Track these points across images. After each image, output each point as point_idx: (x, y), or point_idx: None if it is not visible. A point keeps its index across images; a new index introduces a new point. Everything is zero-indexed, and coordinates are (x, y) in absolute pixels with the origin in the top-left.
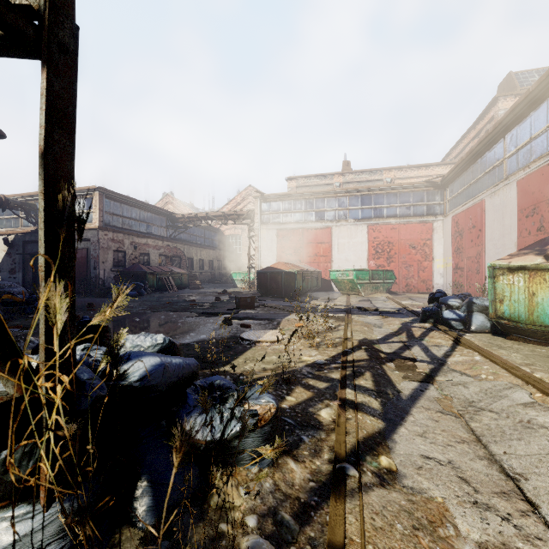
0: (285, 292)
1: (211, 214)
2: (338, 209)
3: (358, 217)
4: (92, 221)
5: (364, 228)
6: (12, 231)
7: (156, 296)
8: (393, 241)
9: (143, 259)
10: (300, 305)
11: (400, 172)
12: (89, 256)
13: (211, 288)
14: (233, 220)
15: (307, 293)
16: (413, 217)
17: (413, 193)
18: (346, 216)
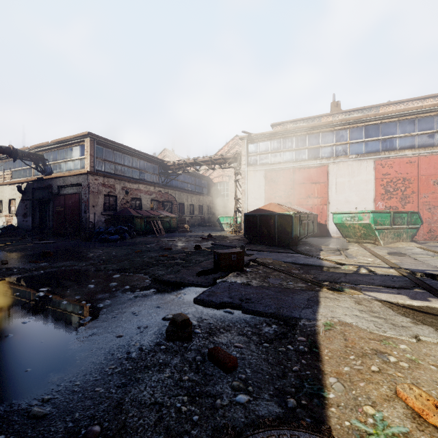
0: (278, 239)
1: (199, 159)
2: (336, 144)
3: (362, 151)
4: (85, 167)
5: (369, 164)
6: (24, 179)
7: (137, 240)
8: (409, 177)
9: (135, 203)
10: (310, 262)
11: (399, 107)
12: (81, 201)
13: (199, 231)
14: (220, 164)
15: (302, 239)
16: (437, 147)
17: (437, 117)
18: (346, 151)
